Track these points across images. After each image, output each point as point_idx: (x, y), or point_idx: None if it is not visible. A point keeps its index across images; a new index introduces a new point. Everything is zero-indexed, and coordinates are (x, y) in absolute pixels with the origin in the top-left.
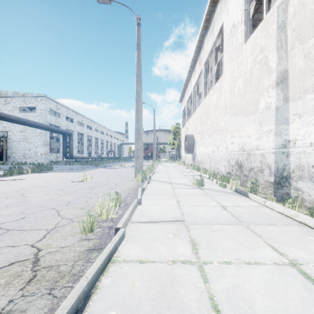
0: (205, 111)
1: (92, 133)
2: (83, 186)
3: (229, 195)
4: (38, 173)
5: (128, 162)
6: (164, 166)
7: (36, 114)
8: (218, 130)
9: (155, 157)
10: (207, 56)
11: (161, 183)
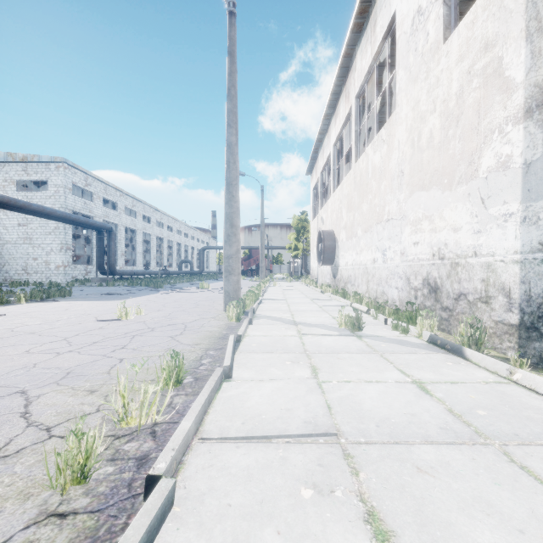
0: (358, 186)
1: (153, 229)
2: (115, 331)
3: (420, 352)
4: (39, 303)
5: (216, 280)
6: (280, 287)
7: (48, 193)
8: (385, 219)
9: (263, 271)
10: (362, 82)
11: (275, 324)
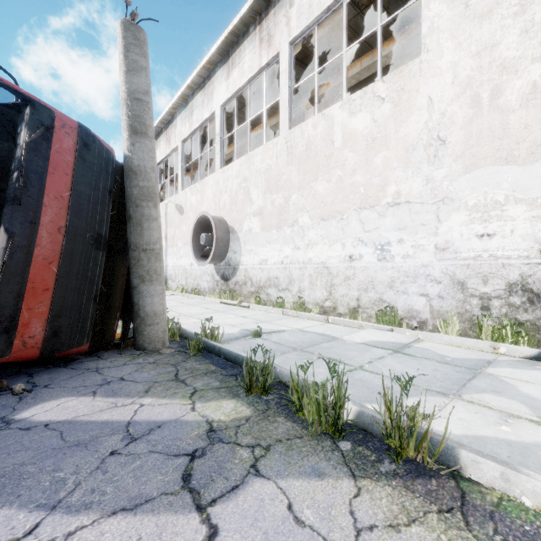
0: None
1: None
2: None
3: None
4: None
5: None
6: None
7: None
8: None
9: None
10: None
11: None
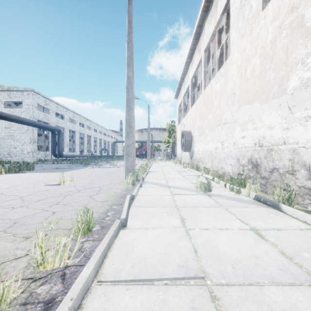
0: (206, 103)
1: (85, 131)
2: (55, 192)
3: (251, 206)
4: (13, 174)
5: (122, 160)
6: (159, 164)
7: (22, 109)
8: (223, 123)
9: (149, 155)
10: (208, 41)
11: (156, 187)
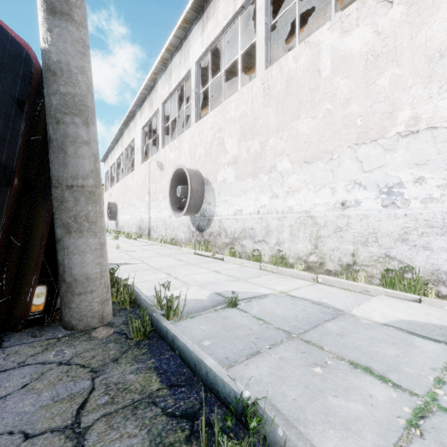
0: (125, 188)
1: None
2: None
3: (130, 240)
4: None
5: None
6: None
7: None
8: (132, 205)
9: None
10: (127, 147)
11: None
